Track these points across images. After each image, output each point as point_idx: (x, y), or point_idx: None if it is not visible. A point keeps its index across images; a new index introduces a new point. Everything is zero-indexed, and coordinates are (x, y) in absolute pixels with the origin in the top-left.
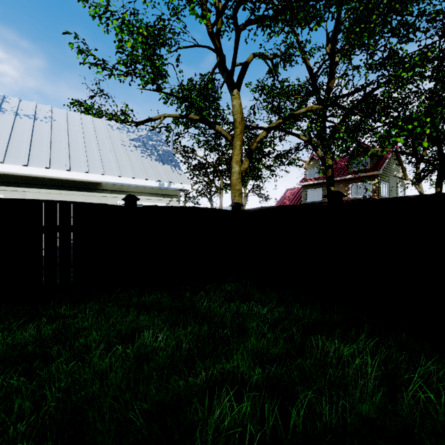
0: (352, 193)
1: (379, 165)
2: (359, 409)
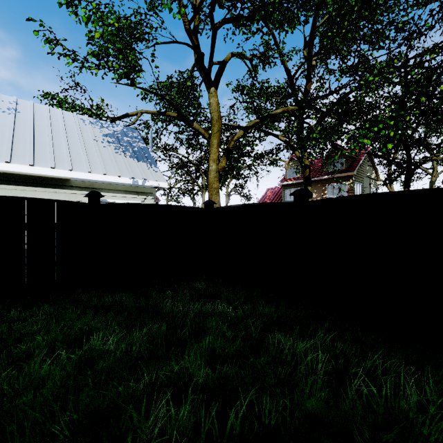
0: (328, 193)
1: (354, 166)
2: (303, 407)
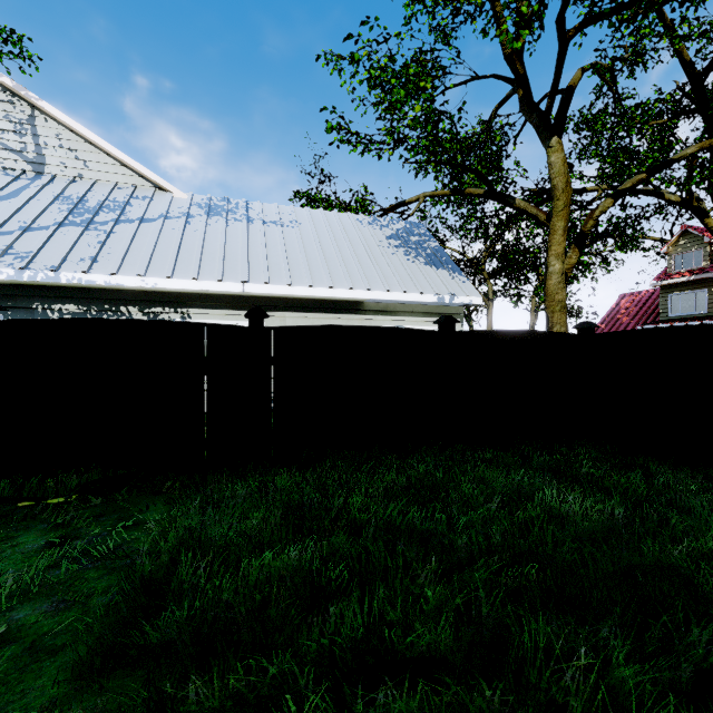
0: None
1: None
2: None
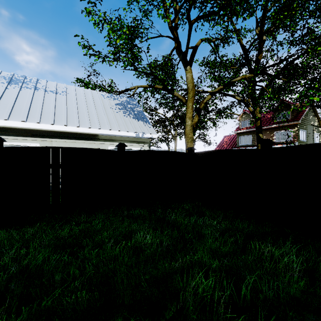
0: (276, 138)
1: (299, 116)
2: (288, 290)
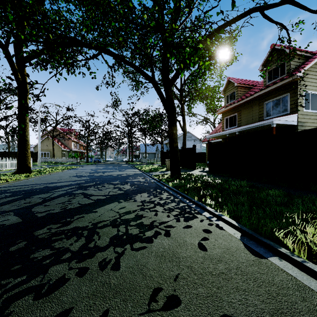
0: None
1: None
2: None
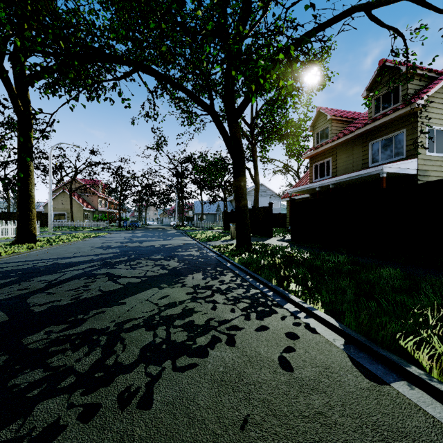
0: None
1: None
2: None
